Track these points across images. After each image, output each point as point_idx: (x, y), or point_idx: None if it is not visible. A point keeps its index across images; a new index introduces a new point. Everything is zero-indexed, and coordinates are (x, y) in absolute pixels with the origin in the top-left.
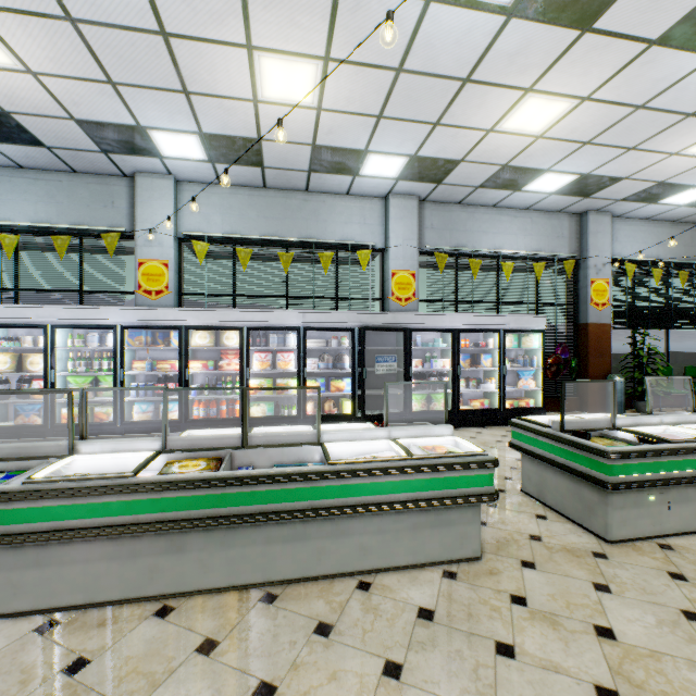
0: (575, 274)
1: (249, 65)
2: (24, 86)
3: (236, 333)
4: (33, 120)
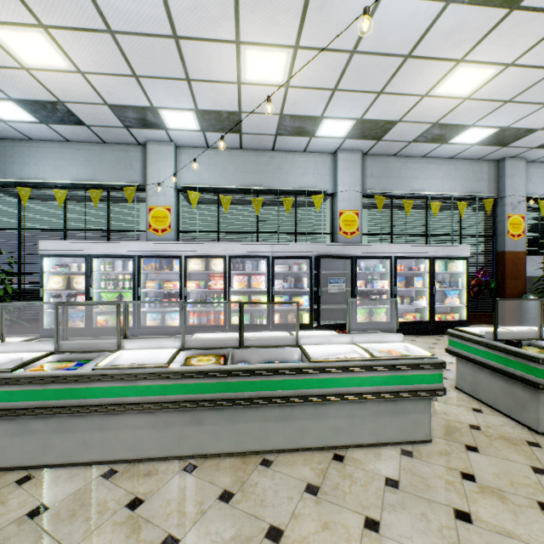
0: (493, 211)
1: (236, 56)
2: (75, 82)
3: (221, 260)
4: (79, 106)
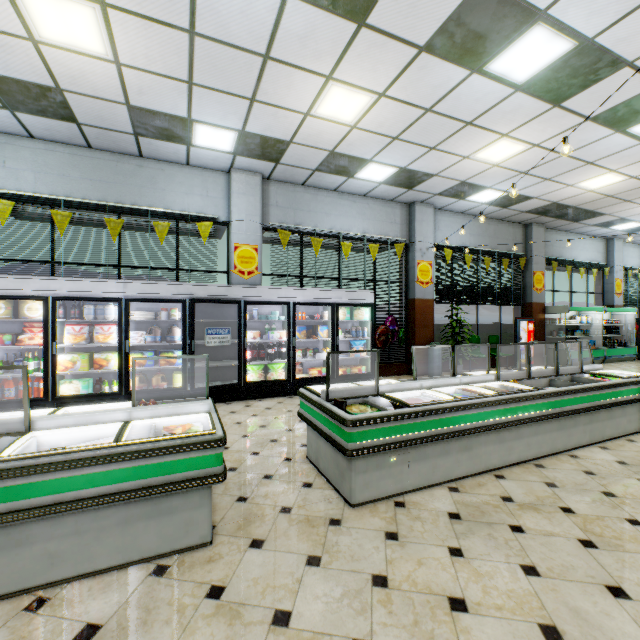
0: (406, 256)
1: None
2: None
3: (42, 303)
4: None
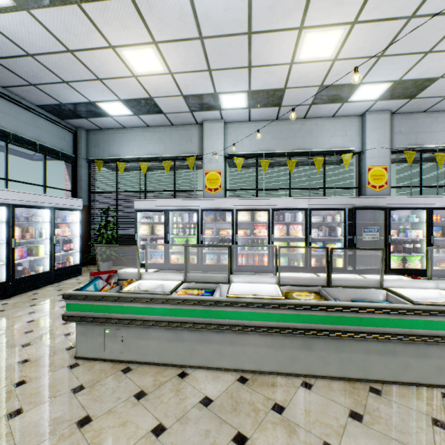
0: None
1: (296, 40)
2: (165, 82)
3: (264, 212)
4: (162, 99)
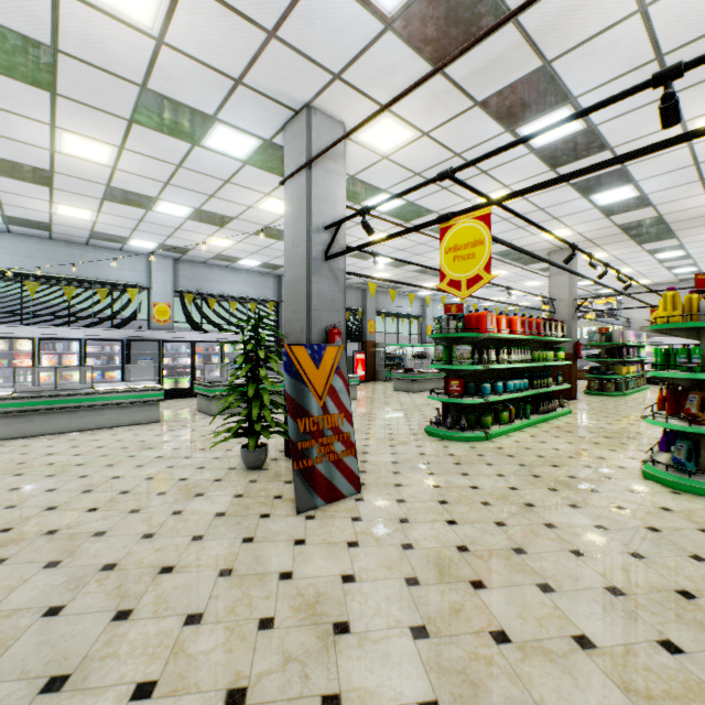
0: (278, 310)
1: (50, 205)
2: None
3: (29, 341)
4: None
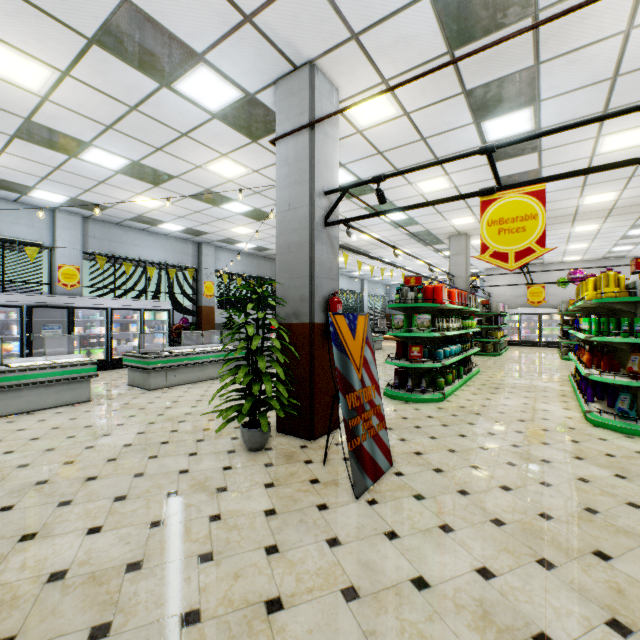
0: (197, 277)
1: None
2: None
3: None
4: None
